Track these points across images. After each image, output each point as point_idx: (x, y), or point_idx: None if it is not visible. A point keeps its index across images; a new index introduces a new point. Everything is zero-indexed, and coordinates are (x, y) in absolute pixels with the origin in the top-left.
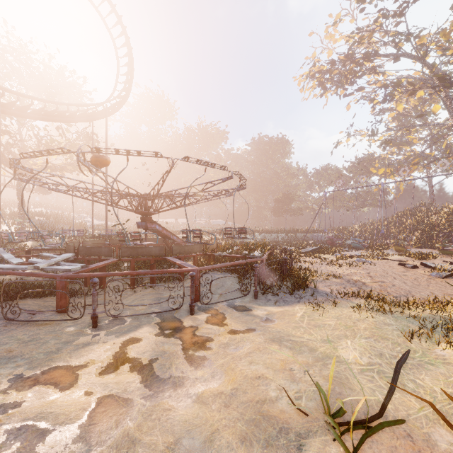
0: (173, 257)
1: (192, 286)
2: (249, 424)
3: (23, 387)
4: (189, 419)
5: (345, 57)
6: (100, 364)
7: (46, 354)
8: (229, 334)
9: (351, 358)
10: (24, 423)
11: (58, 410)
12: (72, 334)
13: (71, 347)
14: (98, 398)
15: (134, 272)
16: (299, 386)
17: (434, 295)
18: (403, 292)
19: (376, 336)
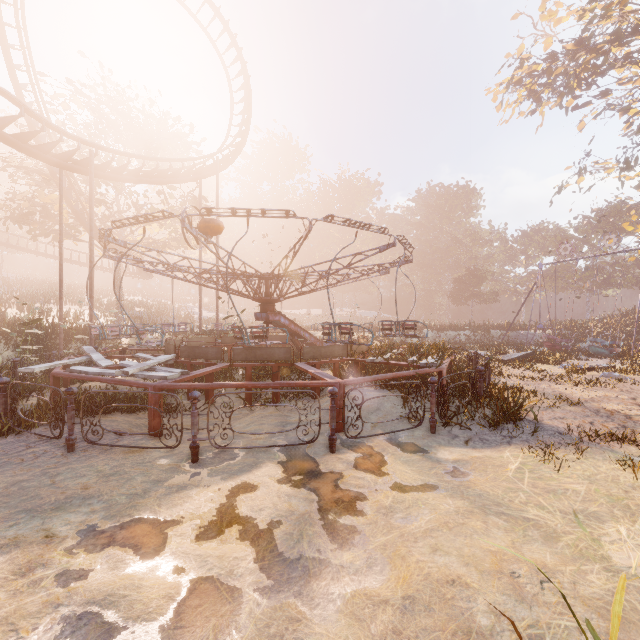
0: (304, 363)
1: (332, 408)
2: None
3: (94, 546)
4: None
5: (576, 45)
6: (198, 521)
7: (129, 498)
8: (393, 490)
9: (635, 565)
10: (87, 608)
11: (134, 593)
12: (165, 469)
13: (161, 489)
14: (192, 579)
15: (249, 383)
16: (535, 613)
17: None
18: None
19: None
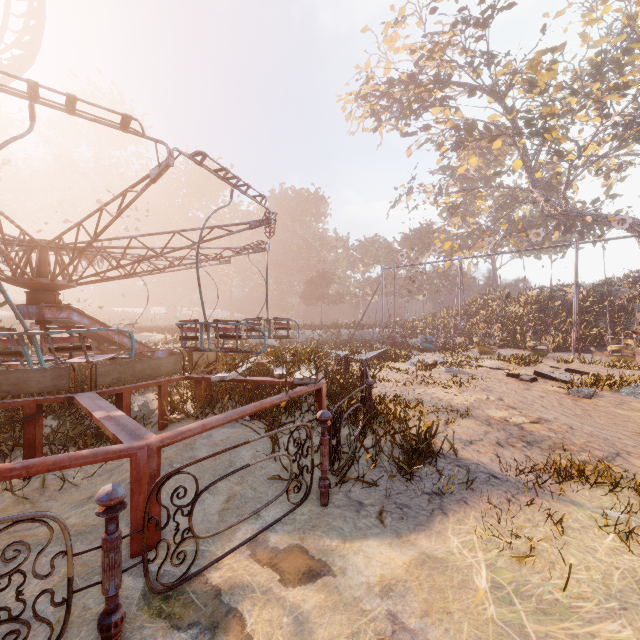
0: (97, 392)
1: (109, 544)
2: None
3: None
4: None
5: (409, 78)
6: None
7: None
8: None
9: None
10: None
11: None
12: None
13: None
14: None
15: None
16: None
17: None
18: (605, 445)
19: None
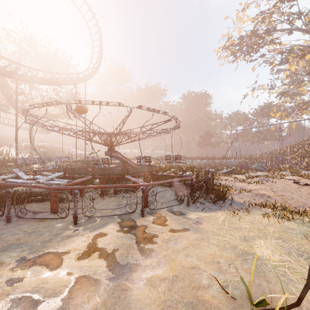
0: (129, 175)
1: (142, 196)
2: (188, 306)
3: (25, 266)
4: (141, 298)
5: (251, 33)
6: (78, 251)
7: (42, 243)
8: (170, 232)
9: (265, 255)
10: (24, 294)
11: (47, 285)
12: (60, 228)
13: (59, 238)
14: (76, 277)
15: (102, 186)
16: (226, 277)
17: None
18: (301, 204)
19: (284, 238)
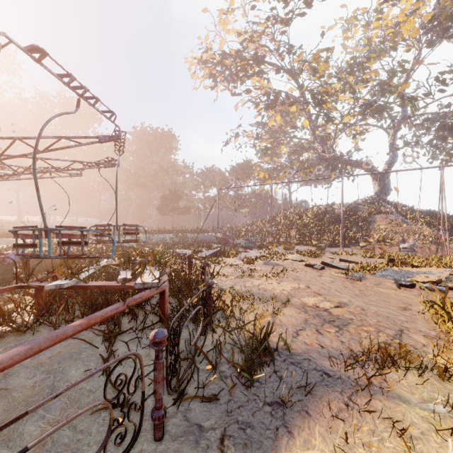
0: None
1: None
2: None
3: None
4: None
5: (236, 53)
6: None
7: None
8: None
9: None
10: None
11: None
12: None
13: None
14: None
15: None
16: None
17: (407, 316)
18: (390, 323)
19: None
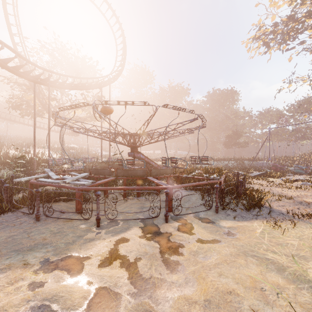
0: (152, 177)
1: (166, 200)
2: None
3: (47, 269)
4: None
5: (288, 18)
6: (99, 257)
7: (65, 244)
8: (197, 242)
9: None
10: (43, 302)
11: (67, 295)
12: (83, 230)
13: (81, 240)
14: (96, 288)
15: (125, 187)
16: (275, 311)
17: None
18: None
19: None
